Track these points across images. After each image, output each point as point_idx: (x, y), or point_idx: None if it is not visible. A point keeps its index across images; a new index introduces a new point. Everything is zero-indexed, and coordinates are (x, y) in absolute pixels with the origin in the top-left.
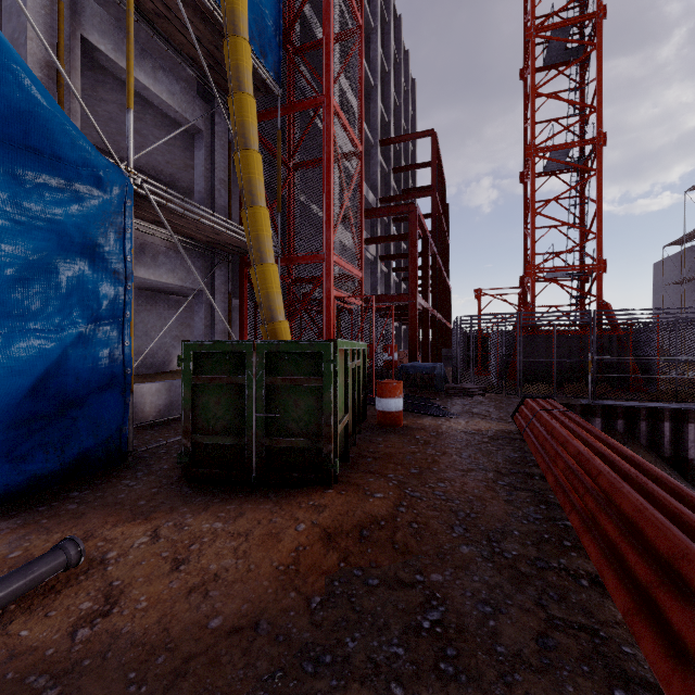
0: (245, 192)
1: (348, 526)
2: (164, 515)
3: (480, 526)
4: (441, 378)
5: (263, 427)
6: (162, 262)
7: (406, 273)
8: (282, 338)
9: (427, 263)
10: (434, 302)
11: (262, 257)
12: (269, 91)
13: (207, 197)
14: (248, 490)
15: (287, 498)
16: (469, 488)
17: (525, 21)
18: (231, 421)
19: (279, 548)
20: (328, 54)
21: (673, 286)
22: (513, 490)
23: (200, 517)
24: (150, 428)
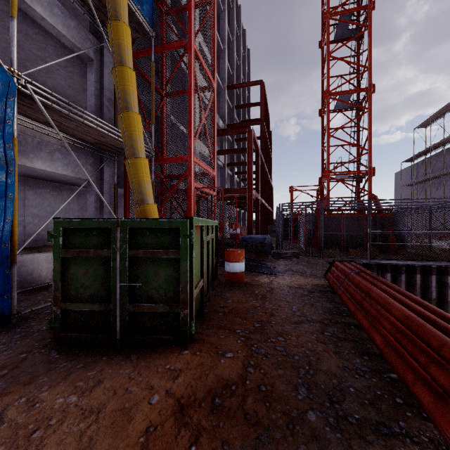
0: (121, 100)
1: (200, 393)
2: (20, 388)
3: (320, 383)
4: (269, 246)
5: (126, 295)
6: (57, 157)
7: (244, 175)
8: (151, 217)
9: (258, 168)
10: (263, 194)
11: (134, 152)
12: (145, 33)
13: (97, 110)
14: (112, 351)
15: (146, 361)
16: (304, 341)
17: (322, 9)
18: (98, 290)
19: (128, 432)
20: (190, 9)
21: (406, 187)
22: (338, 341)
23: (56, 389)
24: (44, 289)
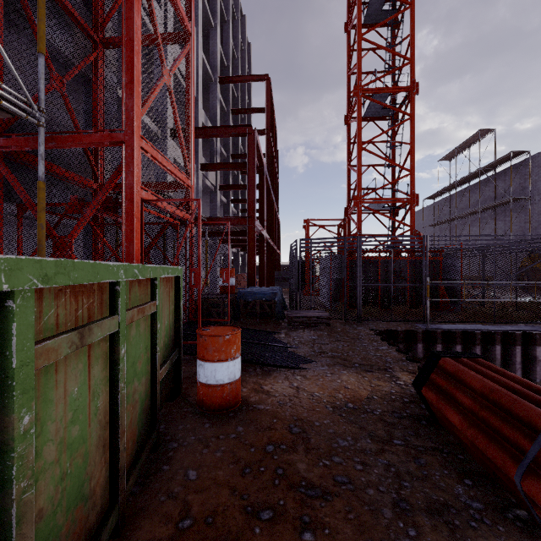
0: None
1: None
2: None
3: None
4: (282, 305)
5: None
6: None
7: (243, 206)
8: None
9: (263, 192)
10: (269, 230)
11: None
12: None
13: None
14: None
15: None
16: None
17: None
18: None
19: None
20: None
21: (428, 227)
22: None
23: None
24: None
